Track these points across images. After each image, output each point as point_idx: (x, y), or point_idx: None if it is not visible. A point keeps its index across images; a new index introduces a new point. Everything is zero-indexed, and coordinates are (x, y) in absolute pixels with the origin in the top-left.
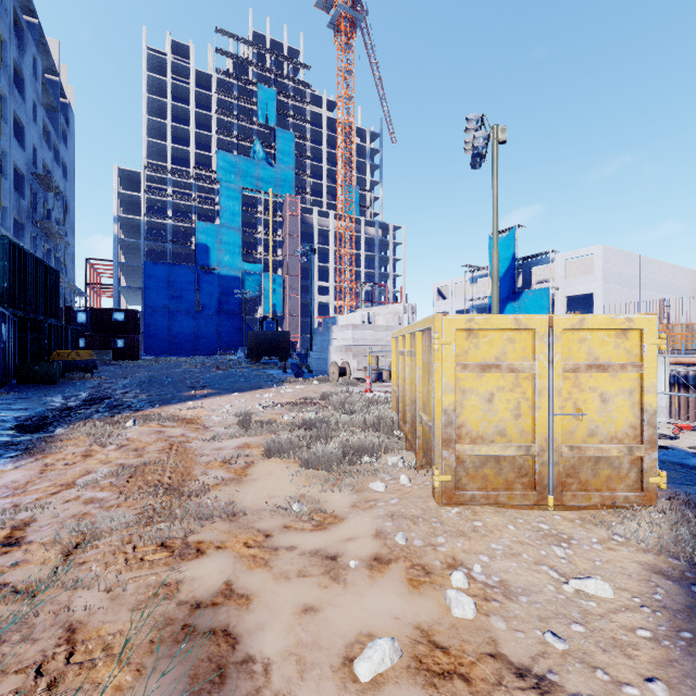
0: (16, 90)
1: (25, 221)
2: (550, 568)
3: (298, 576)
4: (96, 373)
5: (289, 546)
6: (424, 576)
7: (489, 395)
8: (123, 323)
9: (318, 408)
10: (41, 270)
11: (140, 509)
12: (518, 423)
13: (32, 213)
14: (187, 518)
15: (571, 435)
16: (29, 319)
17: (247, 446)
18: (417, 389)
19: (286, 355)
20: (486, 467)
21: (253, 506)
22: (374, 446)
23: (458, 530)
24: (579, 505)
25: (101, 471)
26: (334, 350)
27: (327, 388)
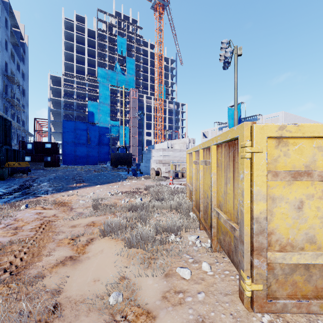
0: None
1: (1, 98)
2: None
3: None
4: (32, 174)
5: None
6: None
7: (299, 202)
8: (50, 149)
9: (142, 195)
10: (0, 120)
11: None
12: None
13: (4, 95)
14: None
15: None
16: None
17: (93, 224)
18: (212, 190)
19: (130, 164)
20: (296, 273)
21: (76, 295)
22: (178, 227)
23: None
24: None
25: None
26: (153, 162)
27: (149, 182)
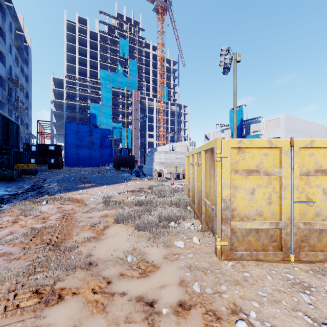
0: (1, 38)
1: (5, 101)
2: (304, 313)
3: (125, 323)
4: (38, 175)
5: (122, 292)
6: (216, 322)
7: (252, 189)
8: (54, 151)
9: (146, 194)
10: (9, 124)
11: (31, 261)
12: (270, 208)
13: (9, 98)
14: (58, 269)
15: (304, 215)
16: (3, 148)
17: (106, 216)
18: (202, 185)
19: (132, 166)
20: (250, 235)
21: (103, 257)
22: (177, 216)
23: (234, 279)
24: (310, 260)
25: (19, 232)
26: (155, 164)
27: (152, 183)
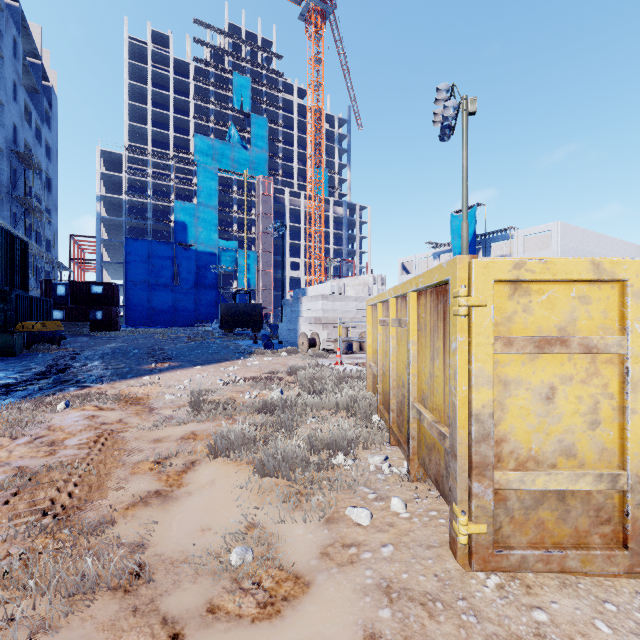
0: None
1: (5, 196)
2: None
3: None
4: (68, 344)
5: None
6: None
7: (548, 389)
8: (101, 296)
9: (283, 385)
10: (7, 240)
11: None
12: (595, 436)
13: (12, 189)
14: (48, 594)
15: None
16: None
17: (193, 437)
18: (410, 372)
19: (258, 326)
20: (543, 507)
21: (173, 551)
22: (350, 440)
23: (510, 633)
24: None
25: None
26: (303, 321)
27: (296, 360)
